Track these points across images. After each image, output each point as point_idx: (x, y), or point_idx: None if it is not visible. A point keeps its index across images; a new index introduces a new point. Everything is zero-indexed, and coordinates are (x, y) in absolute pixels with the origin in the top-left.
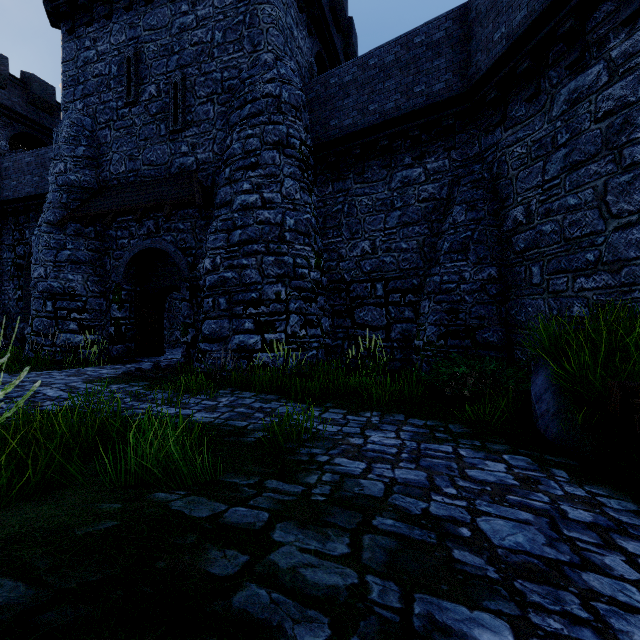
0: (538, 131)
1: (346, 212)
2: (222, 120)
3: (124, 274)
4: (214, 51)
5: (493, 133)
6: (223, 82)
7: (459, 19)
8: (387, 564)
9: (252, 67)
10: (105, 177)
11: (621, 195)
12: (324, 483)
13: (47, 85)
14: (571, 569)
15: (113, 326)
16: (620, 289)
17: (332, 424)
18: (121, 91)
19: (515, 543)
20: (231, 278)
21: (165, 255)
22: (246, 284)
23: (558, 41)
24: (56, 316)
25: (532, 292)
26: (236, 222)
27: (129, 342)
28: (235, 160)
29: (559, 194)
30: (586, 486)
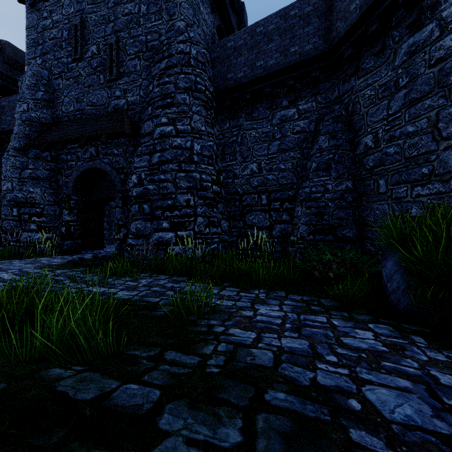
0: (384, 77)
1: (239, 142)
2: (146, 72)
3: (73, 188)
4: (140, 20)
5: (349, 81)
6: (147, 43)
7: None
8: None
9: (169, 32)
10: (58, 115)
11: (450, 122)
12: (219, 353)
13: (18, 50)
14: None
15: (64, 227)
16: (449, 194)
17: (228, 299)
18: (70, 50)
19: (405, 416)
20: (152, 189)
21: (104, 174)
22: (164, 194)
23: (399, 8)
24: (20, 219)
25: (379, 199)
26: (156, 147)
27: (77, 239)
28: (156, 101)
29: (400, 124)
30: (444, 351)
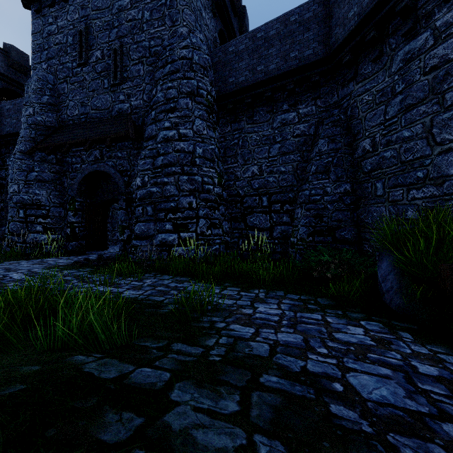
0: (381, 83)
1: (240, 145)
2: (149, 76)
3: (77, 190)
4: (144, 26)
5: (347, 86)
6: (150, 48)
7: (323, 3)
8: (273, 421)
9: (171, 37)
10: (63, 118)
11: (443, 128)
12: (220, 345)
13: (23, 53)
14: (432, 420)
15: (69, 228)
16: (443, 198)
17: (229, 298)
18: (75, 55)
19: (381, 396)
20: (156, 192)
21: (108, 176)
22: (167, 196)
23: (396, 16)
24: (26, 221)
25: (376, 201)
26: (159, 151)
27: (81, 240)
28: (159, 105)
29: (397, 129)
30: (427, 345)
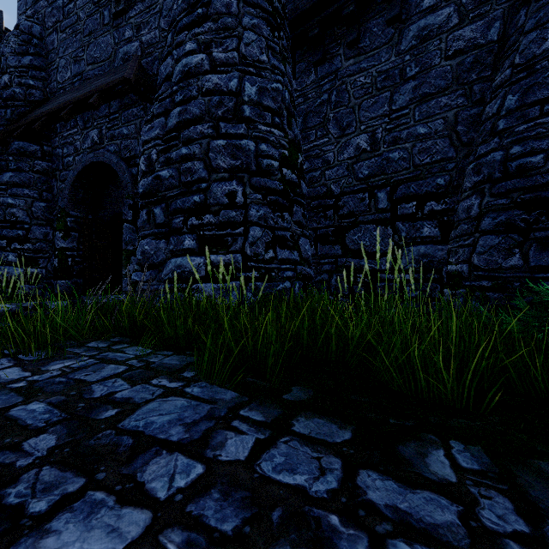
0: None
1: (334, 102)
2: None
3: (70, 197)
4: None
5: None
6: None
7: None
8: None
9: None
10: (52, 88)
11: None
12: None
13: None
14: None
15: (57, 258)
16: None
17: None
18: None
19: None
20: (168, 178)
21: (118, 177)
22: (187, 184)
23: None
24: None
25: None
26: (175, 98)
27: (77, 277)
28: (179, 20)
29: None
30: None
